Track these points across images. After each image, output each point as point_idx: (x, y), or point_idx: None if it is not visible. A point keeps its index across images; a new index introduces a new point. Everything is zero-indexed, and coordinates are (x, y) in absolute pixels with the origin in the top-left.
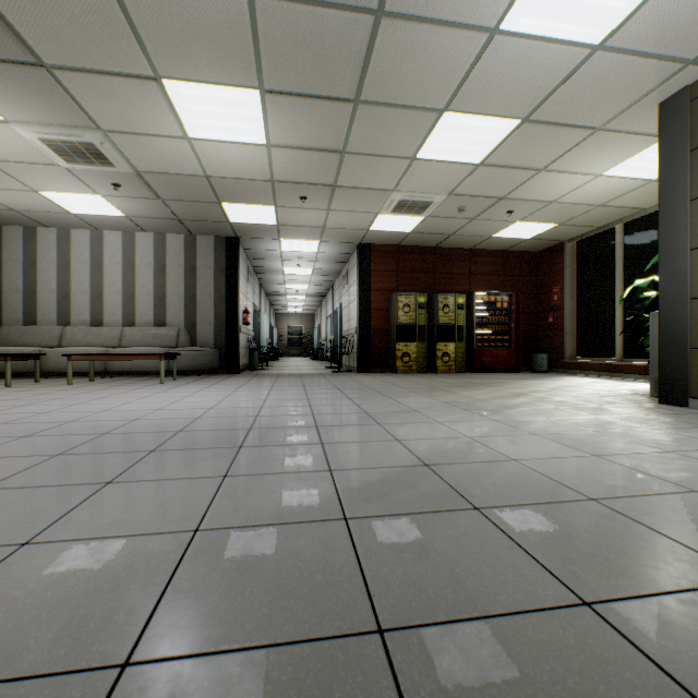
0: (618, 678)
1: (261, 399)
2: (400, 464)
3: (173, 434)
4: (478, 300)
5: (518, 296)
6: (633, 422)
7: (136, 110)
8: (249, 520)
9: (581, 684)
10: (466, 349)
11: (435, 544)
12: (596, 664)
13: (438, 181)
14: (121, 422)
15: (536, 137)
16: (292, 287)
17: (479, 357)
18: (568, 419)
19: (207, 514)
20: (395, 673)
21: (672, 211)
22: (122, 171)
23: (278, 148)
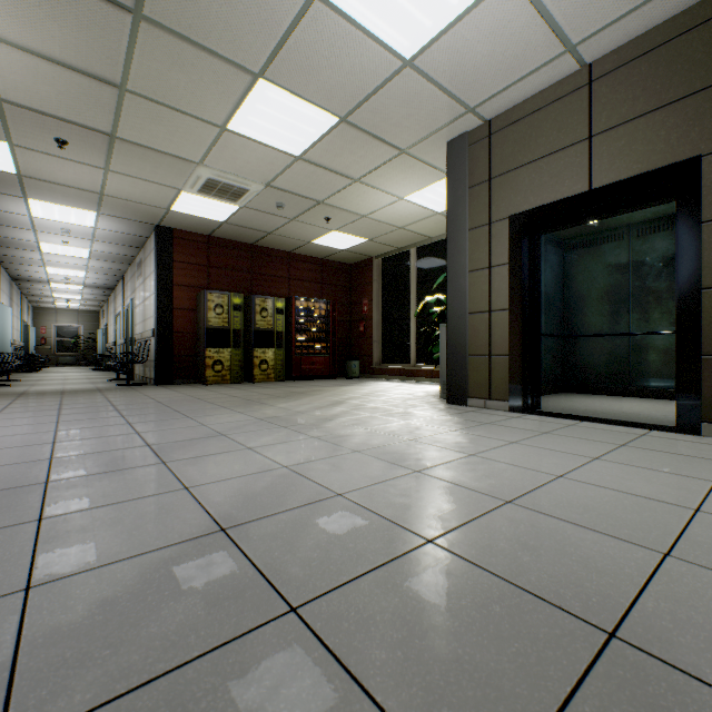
0: None
1: None
2: (181, 537)
3: None
4: (297, 306)
5: (335, 304)
6: (436, 425)
7: None
8: None
9: None
10: (286, 356)
11: None
12: None
13: (255, 166)
14: None
15: (353, 143)
16: (59, 272)
17: (299, 364)
18: (385, 427)
19: None
20: None
21: (457, 237)
22: None
23: (2, 44)
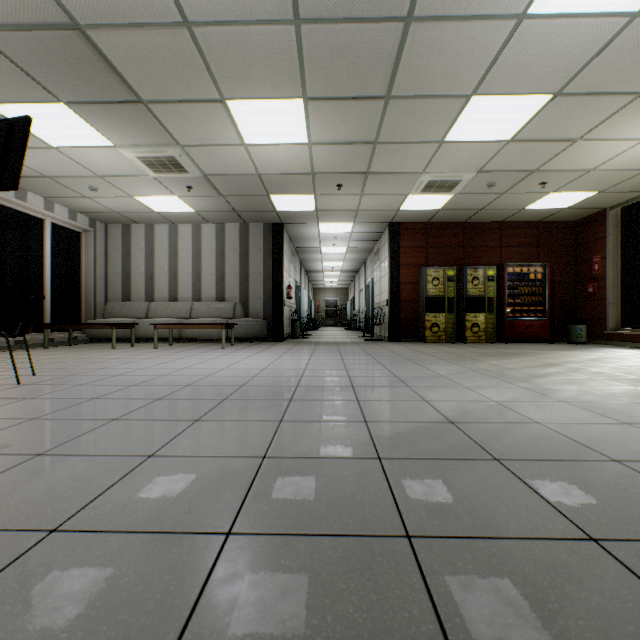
0: (613, 593)
1: (303, 363)
2: (427, 420)
3: (238, 388)
4: (509, 272)
5: (553, 266)
6: None
7: (206, 127)
8: (302, 453)
9: (577, 592)
10: (496, 320)
11: (456, 483)
12: (593, 581)
13: (467, 160)
14: (198, 377)
15: (569, 109)
16: (328, 264)
17: (510, 327)
18: (603, 389)
19: (271, 446)
20: (419, 563)
21: None
22: (194, 176)
23: (318, 145)
